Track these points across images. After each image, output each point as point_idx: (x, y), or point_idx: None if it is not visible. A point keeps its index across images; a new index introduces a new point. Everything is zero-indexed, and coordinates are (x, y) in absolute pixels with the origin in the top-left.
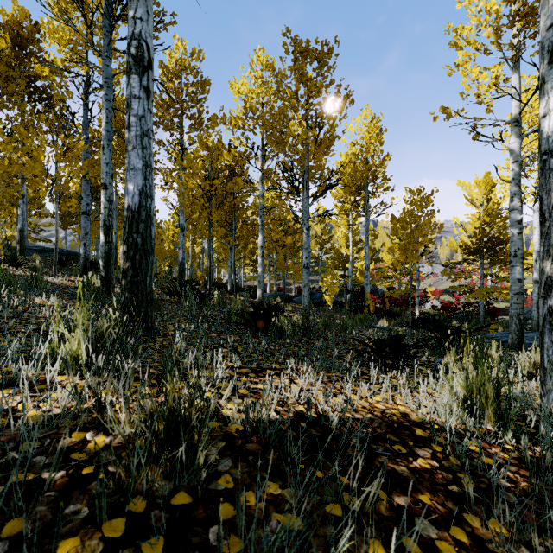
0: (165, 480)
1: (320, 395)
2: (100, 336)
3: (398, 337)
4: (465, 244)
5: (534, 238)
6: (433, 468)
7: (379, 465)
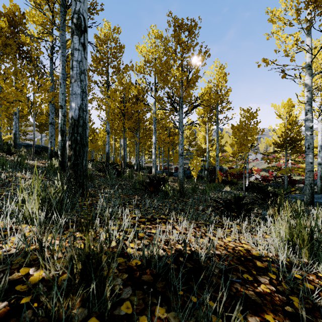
0: (82, 307)
1: (192, 237)
2: (49, 198)
3: (239, 198)
4: (276, 141)
5: (318, 138)
6: (272, 292)
7: (235, 290)
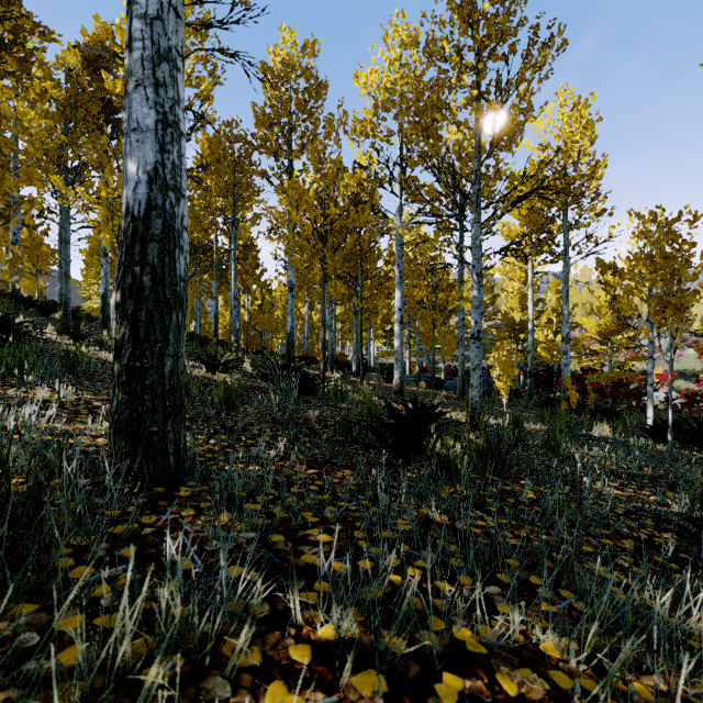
0: None
1: None
2: None
3: None
4: None
5: None
6: None
7: None
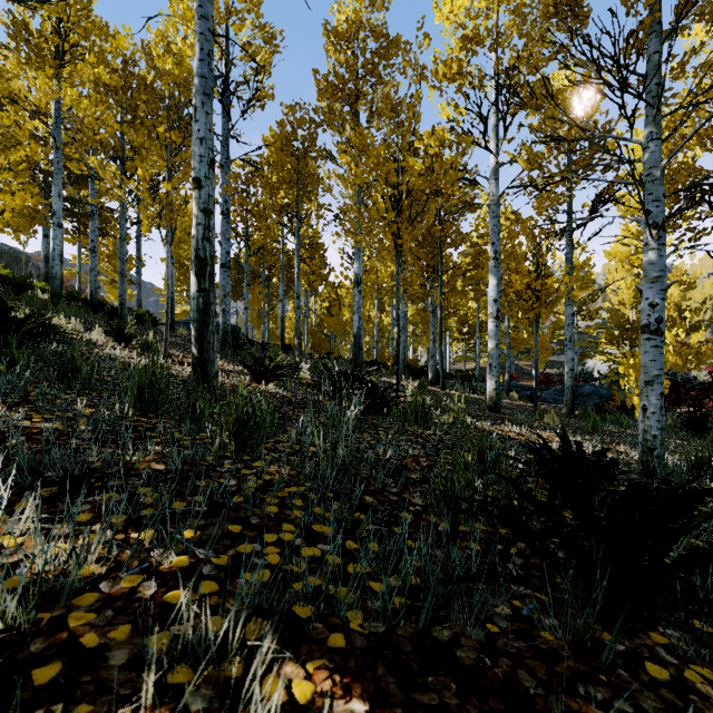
0: None
1: None
2: None
3: None
4: None
5: None
6: None
7: None
